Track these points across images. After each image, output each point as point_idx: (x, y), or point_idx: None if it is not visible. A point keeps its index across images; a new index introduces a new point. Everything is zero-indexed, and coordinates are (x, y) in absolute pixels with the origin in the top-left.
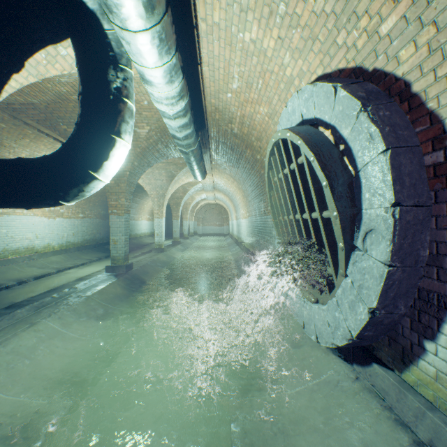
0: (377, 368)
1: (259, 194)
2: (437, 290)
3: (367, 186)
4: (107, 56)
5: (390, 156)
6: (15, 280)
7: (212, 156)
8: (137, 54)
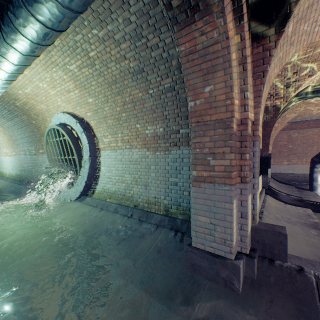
0: (88, 198)
1: (31, 142)
2: (98, 174)
3: (85, 151)
4: None
5: (89, 145)
6: None
7: None
8: None
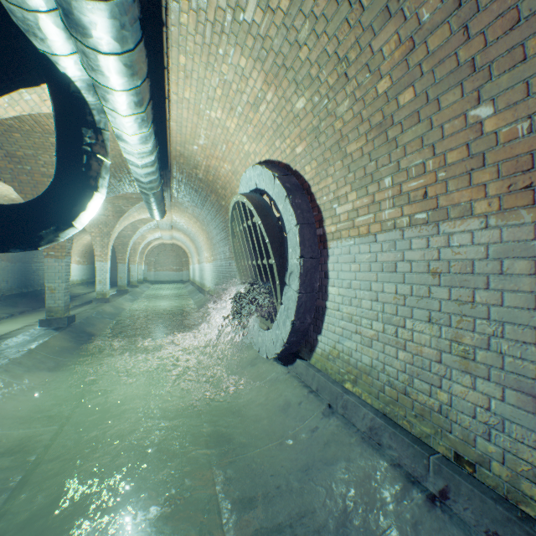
0: (298, 361)
1: (224, 238)
2: (322, 305)
3: (290, 245)
4: (89, 122)
5: (299, 228)
6: None
7: (173, 194)
8: (120, 126)
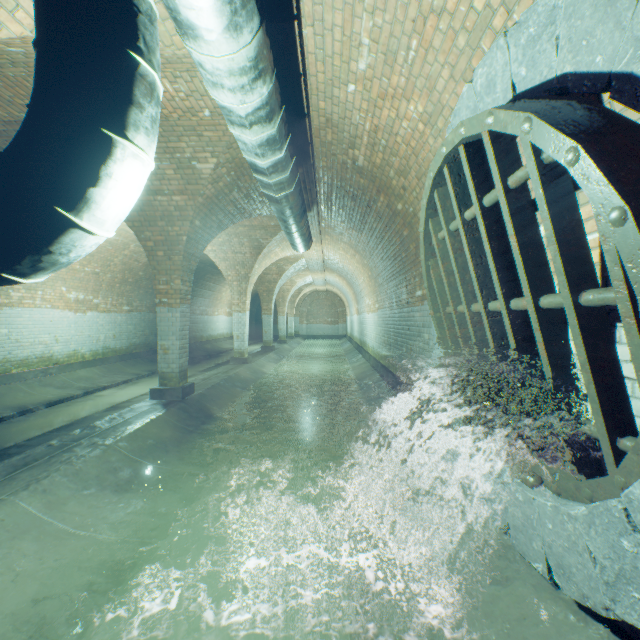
0: None
1: (398, 272)
2: None
3: None
4: None
5: None
6: (15, 408)
7: (321, 212)
8: None
